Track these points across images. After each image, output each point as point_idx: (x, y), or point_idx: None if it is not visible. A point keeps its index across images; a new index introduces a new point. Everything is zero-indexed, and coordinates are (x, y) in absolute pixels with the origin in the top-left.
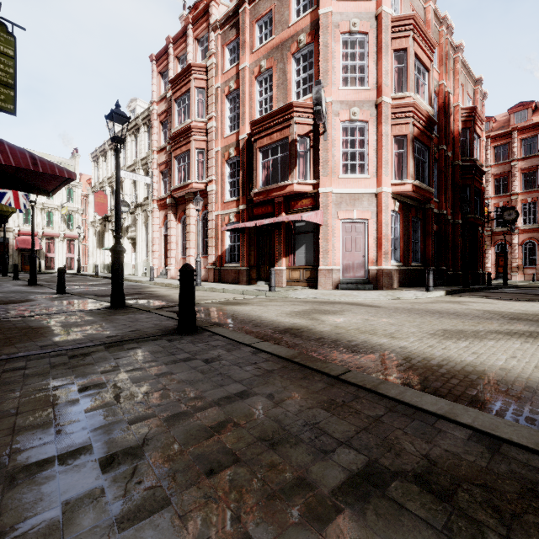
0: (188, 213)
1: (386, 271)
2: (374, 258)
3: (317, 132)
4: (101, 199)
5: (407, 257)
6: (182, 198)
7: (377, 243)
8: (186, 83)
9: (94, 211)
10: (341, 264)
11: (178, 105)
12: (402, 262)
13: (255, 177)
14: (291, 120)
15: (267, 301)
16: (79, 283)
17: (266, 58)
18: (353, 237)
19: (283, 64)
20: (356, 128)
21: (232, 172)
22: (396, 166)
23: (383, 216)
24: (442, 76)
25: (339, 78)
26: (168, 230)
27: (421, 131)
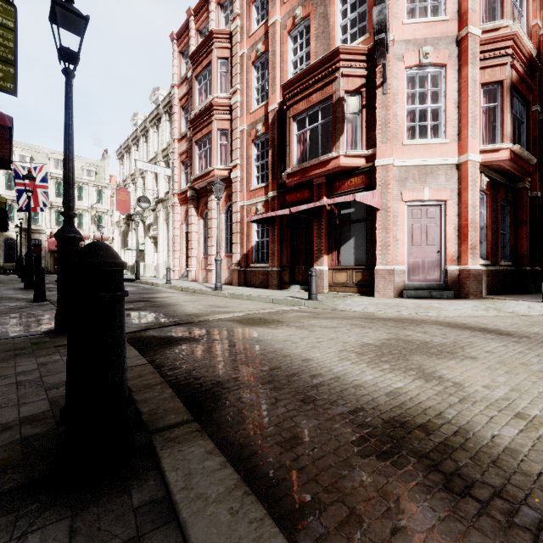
0: (210, 206)
1: (474, 272)
2: (454, 255)
3: (371, 86)
4: (123, 196)
5: (495, 253)
6: (203, 189)
7: (459, 234)
8: (207, 55)
9: (116, 209)
10: (406, 263)
11: (199, 83)
12: (490, 260)
13: (288, 153)
14: (337, 73)
15: (309, 316)
16: None
17: (302, 5)
18: (423, 225)
19: (324, 6)
20: (427, 76)
21: (260, 153)
22: (484, 127)
23: (469, 195)
24: (536, 13)
25: (404, 9)
26: (189, 226)
27: (520, 78)
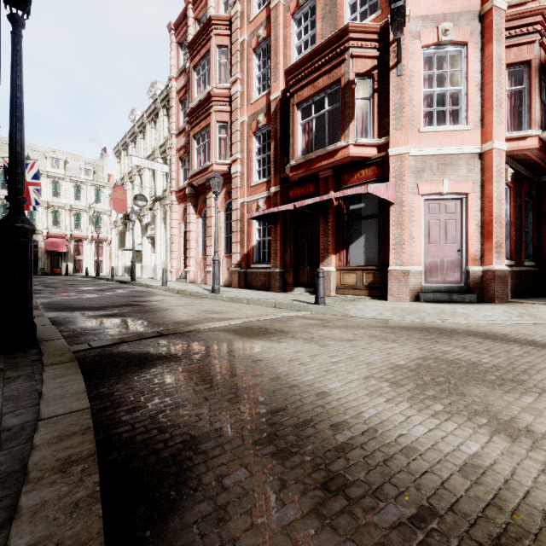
0: (208, 203)
1: (500, 273)
2: (477, 254)
3: (384, 68)
4: (120, 194)
5: (519, 252)
6: (202, 186)
7: (483, 230)
8: (206, 43)
9: (112, 208)
10: (423, 263)
11: (198, 74)
12: (514, 260)
13: (292, 144)
14: (345, 54)
15: (317, 325)
16: (78, 288)
17: None
18: (441, 221)
19: None
20: (446, 56)
21: (262, 146)
22: (508, 112)
23: (494, 187)
24: None
25: None
26: (187, 225)
27: None
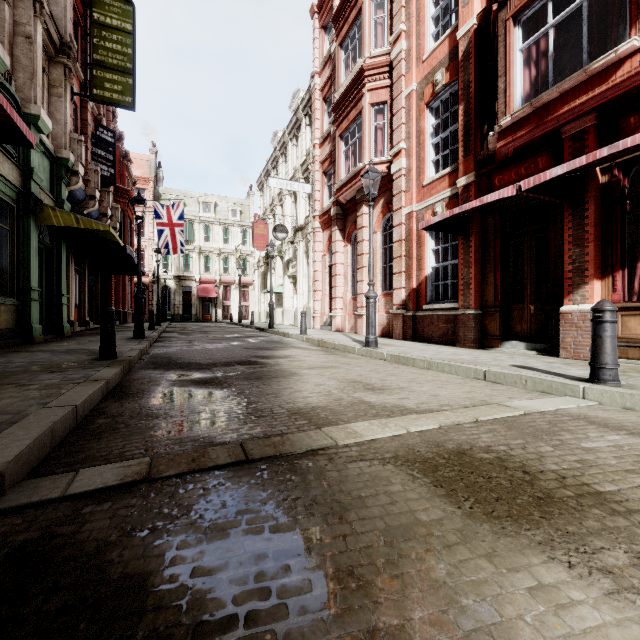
0: (359, 223)
1: None
2: None
3: None
4: (261, 229)
5: None
6: (351, 202)
7: None
8: (356, 2)
9: (253, 246)
10: None
11: (346, 52)
12: None
13: (502, 91)
14: None
15: None
16: (208, 336)
17: None
18: None
19: None
20: None
21: (440, 121)
22: None
23: None
24: None
25: None
26: (333, 256)
27: None
